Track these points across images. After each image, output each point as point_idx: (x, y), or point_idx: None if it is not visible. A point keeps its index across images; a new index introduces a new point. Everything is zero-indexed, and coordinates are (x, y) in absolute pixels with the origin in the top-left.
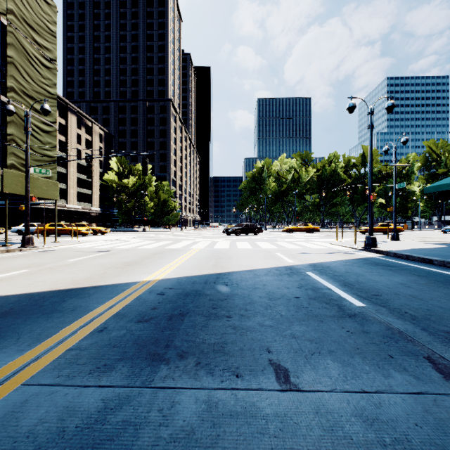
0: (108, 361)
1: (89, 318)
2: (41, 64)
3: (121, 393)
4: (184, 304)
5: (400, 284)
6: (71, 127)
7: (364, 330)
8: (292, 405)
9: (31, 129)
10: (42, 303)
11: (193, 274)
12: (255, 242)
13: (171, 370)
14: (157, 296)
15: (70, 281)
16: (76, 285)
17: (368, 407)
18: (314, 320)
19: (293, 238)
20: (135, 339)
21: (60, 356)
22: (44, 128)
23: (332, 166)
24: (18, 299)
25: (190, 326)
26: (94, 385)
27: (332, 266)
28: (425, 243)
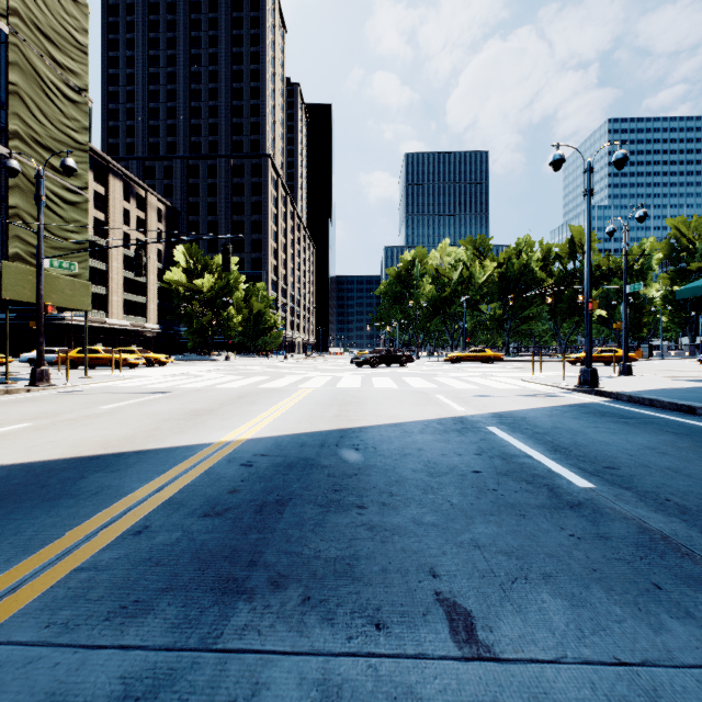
0: (143, 593)
1: (121, 509)
2: (63, 96)
3: (160, 663)
4: (285, 484)
5: (648, 448)
6: (114, 198)
7: (600, 534)
8: (486, 693)
9: (45, 197)
10: (46, 481)
11: (301, 431)
12: (402, 379)
13: (255, 614)
14: (241, 468)
15: (99, 442)
16: (108, 450)
17: (634, 699)
18: (510, 513)
19: (462, 372)
20: (196, 549)
21: (58, 582)
22: (68, 197)
23: (523, 259)
24: (7, 474)
25: (293, 525)
26: (111, 645)
27: (529, 418)
28: (675, 380)
